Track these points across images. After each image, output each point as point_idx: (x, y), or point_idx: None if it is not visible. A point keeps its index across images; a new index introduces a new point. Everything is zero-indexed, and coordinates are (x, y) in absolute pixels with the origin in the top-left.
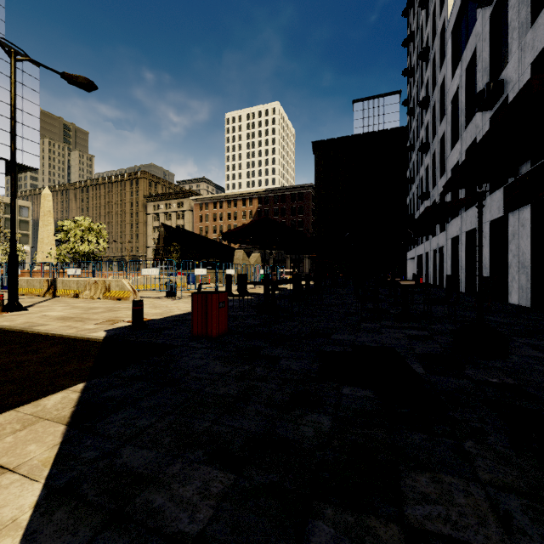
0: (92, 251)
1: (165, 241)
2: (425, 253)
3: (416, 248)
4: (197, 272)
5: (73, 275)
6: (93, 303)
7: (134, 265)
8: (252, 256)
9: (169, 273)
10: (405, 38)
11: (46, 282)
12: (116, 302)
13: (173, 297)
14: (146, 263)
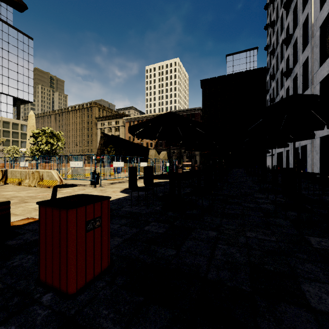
0: (53, 150)
1: (103, 144)
2: (285, 151)
3: (276, 148)
4: (115, 164)
5: (23, 167)
6: (24, 190)
7: (65, 159)
8: (161, 153)
9: (90, 165)
10: (267, 3)
11: (1, 172)
12: (43, 190)
13: (96, 184)
14: (73, 157)
